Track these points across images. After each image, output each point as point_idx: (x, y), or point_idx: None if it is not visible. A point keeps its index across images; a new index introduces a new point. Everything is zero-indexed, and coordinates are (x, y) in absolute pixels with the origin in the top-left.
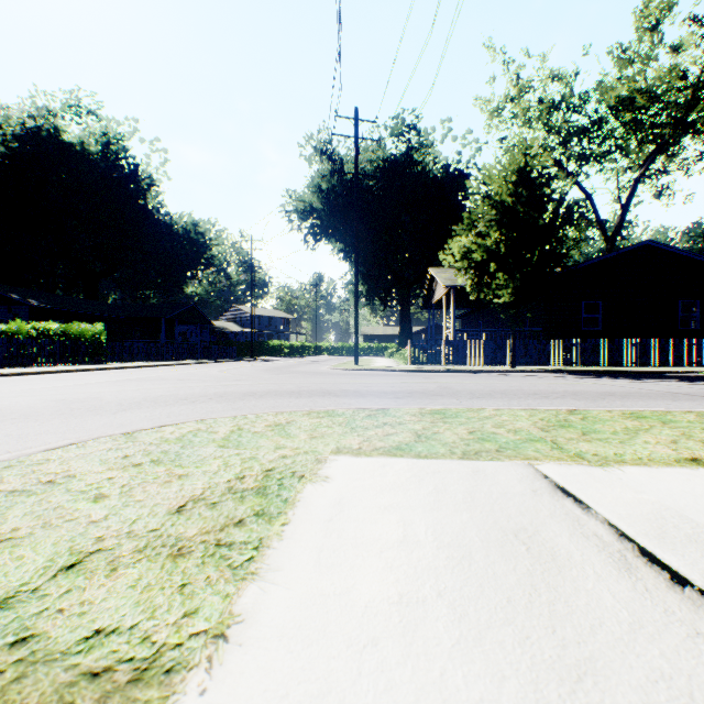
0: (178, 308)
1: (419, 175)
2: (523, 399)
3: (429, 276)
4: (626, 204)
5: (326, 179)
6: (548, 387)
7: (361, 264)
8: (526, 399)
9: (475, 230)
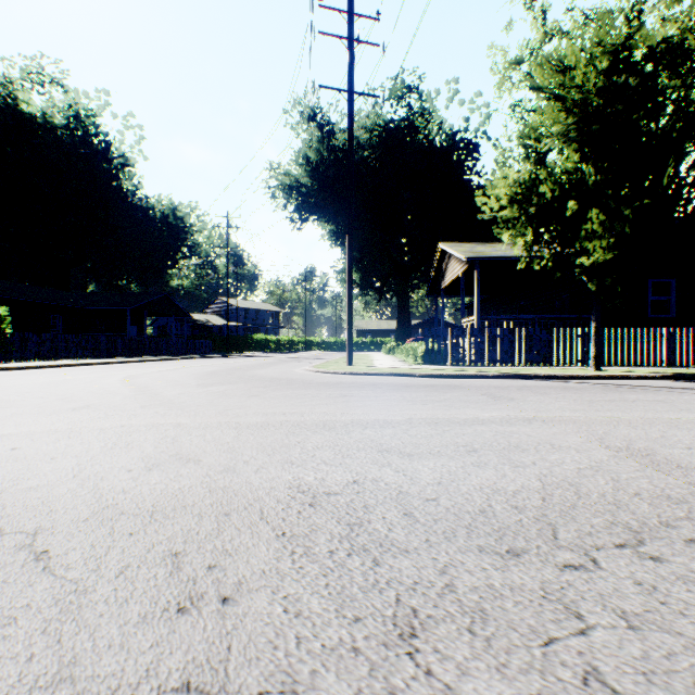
0: (148, 297)
1: (421, 144)
2: None
3: (439, 254)
4: None
5: (314, 148)
6: None
7: (354, 249)
8: None
9: (536, 155)
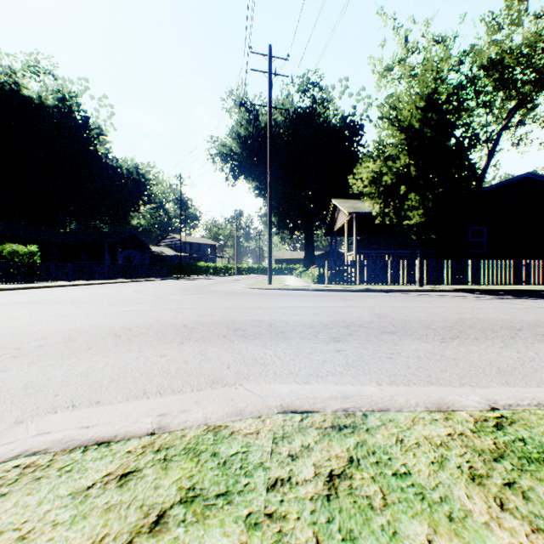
0: (120, 235)
1: (321, 125)
2: (525, 342)
3: (332, 207)
4: (492, 149)
5: (244, 127)
6: (505, 314)
7: (273, 200)
8: (530, 342)
9: (383, 155)
